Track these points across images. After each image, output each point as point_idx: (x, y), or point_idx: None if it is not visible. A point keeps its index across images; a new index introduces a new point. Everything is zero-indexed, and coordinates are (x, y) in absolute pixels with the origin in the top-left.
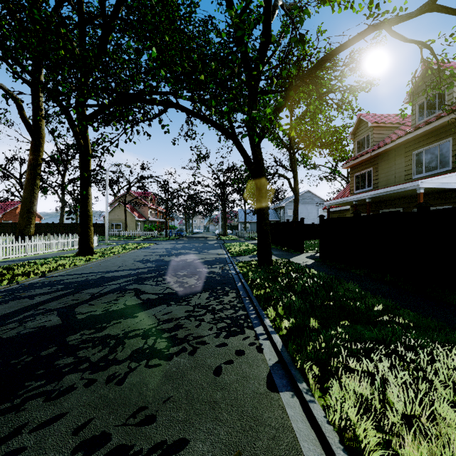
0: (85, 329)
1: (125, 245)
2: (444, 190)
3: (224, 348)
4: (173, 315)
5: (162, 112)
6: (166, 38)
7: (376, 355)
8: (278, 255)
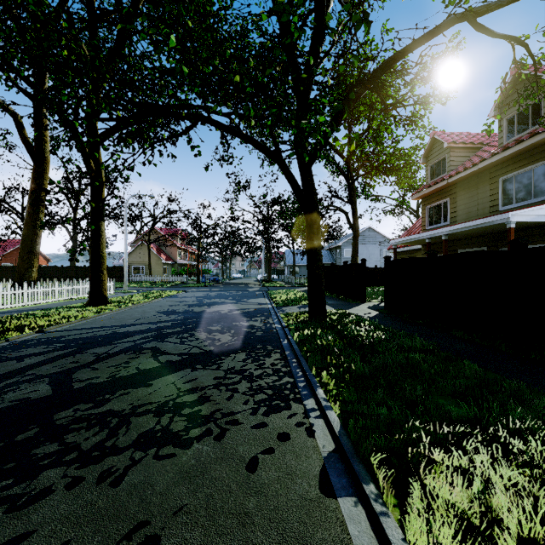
0: (80, 403)
1: (148, 293)
2: (540, 225)
3: (263, 430)
4: (198, 384)
5: (190, 128)
6: (189, 23)
7: (470, 443)
8: (333, 305)
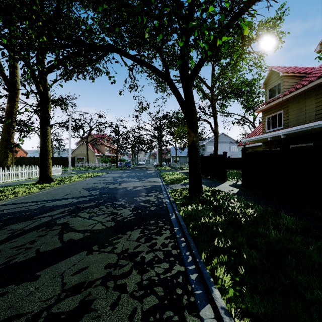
0: None
1: (83, 174)
2: None
3: None
4: (86, 276)
5: (103, 56)
6: None
7: None
8: (205, 183)
